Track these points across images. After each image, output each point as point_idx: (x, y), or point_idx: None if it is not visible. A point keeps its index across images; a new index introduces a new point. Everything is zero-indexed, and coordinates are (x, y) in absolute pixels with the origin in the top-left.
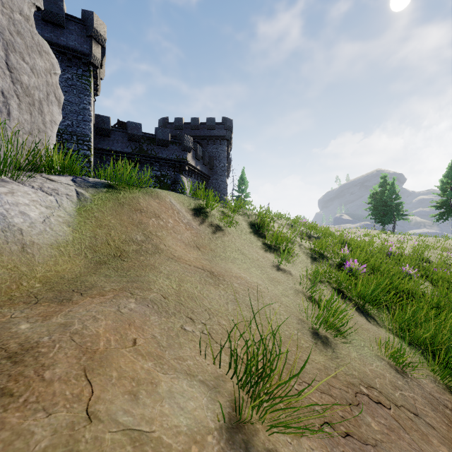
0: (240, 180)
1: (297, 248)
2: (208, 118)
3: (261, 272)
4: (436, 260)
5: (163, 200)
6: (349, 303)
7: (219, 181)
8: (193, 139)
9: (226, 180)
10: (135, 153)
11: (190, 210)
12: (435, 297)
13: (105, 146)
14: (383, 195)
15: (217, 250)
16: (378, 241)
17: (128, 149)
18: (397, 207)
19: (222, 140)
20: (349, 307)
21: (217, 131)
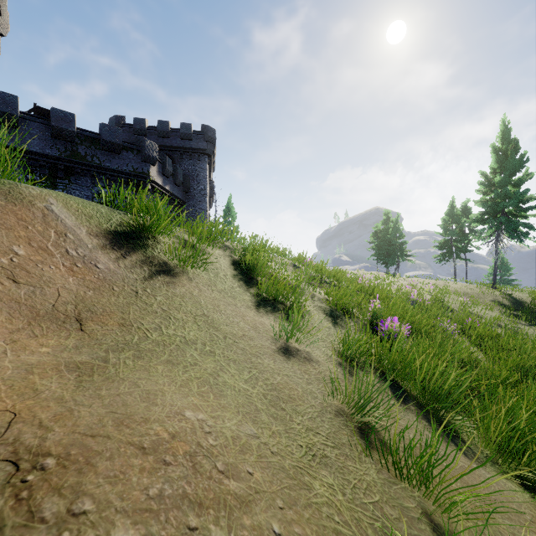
0: (226, 210)
1: (309, 302)
2: (182, 123)
3: (251, 378)
4: (456, 308)
5: (23, 202)
6: (416, 409)
7: (198, 209)
8: (162, 150)
9: (207, 207)
10: (64, 158)
11: (103, 232)
12: (504, 370)
13: (9, 142)
14: (387, 233)
15: (141, 322)
16: (392, 286)
17: (51, 150)
18: (401, 247)
19: (202, 154)
20: (423, 423)
21: (195, 142)
